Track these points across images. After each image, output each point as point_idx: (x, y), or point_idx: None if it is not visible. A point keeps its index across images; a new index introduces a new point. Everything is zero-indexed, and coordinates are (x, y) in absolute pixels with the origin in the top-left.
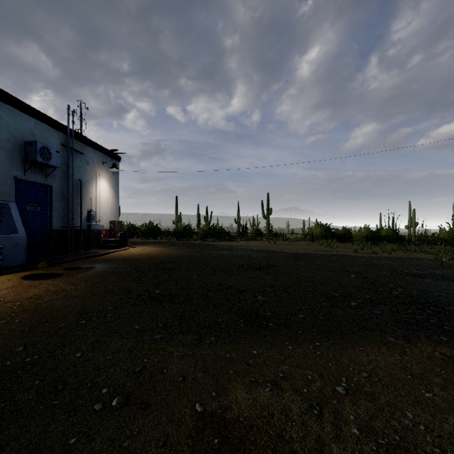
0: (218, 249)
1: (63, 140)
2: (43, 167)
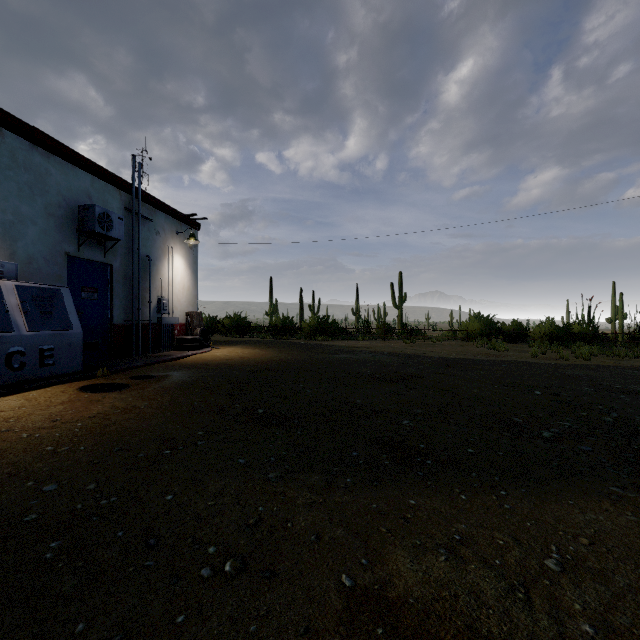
0: (333, 351)
1: (127, 202)
2: (102, 240)
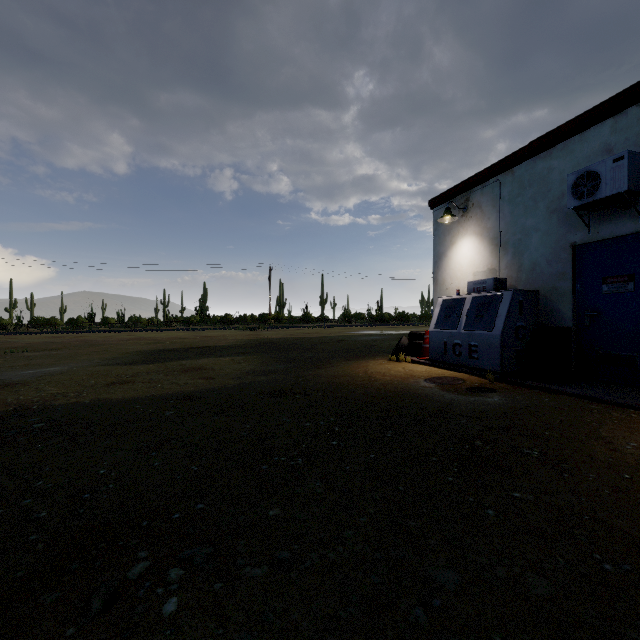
0: None
1: None
2: (635, 198)
